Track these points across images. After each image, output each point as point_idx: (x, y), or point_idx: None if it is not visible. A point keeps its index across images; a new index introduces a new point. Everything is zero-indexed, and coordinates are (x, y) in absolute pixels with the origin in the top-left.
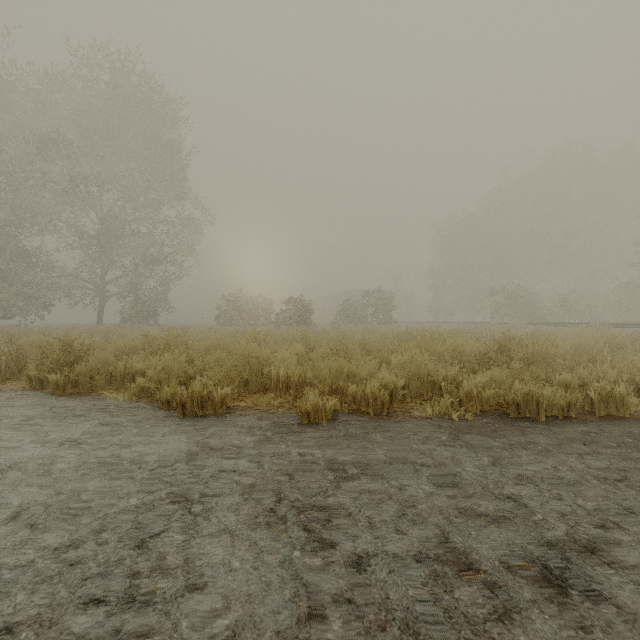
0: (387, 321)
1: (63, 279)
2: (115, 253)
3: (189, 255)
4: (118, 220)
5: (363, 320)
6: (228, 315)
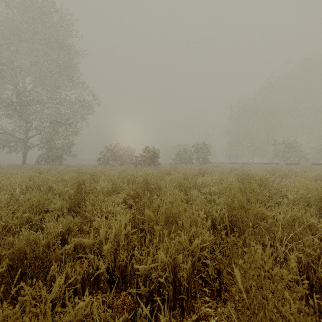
0: (205, 162)
1: (2, 136)
2: (28, 117)
3: (82, 121)
4: (36, 98)
5: (189, 161)
6: (104, 158)
